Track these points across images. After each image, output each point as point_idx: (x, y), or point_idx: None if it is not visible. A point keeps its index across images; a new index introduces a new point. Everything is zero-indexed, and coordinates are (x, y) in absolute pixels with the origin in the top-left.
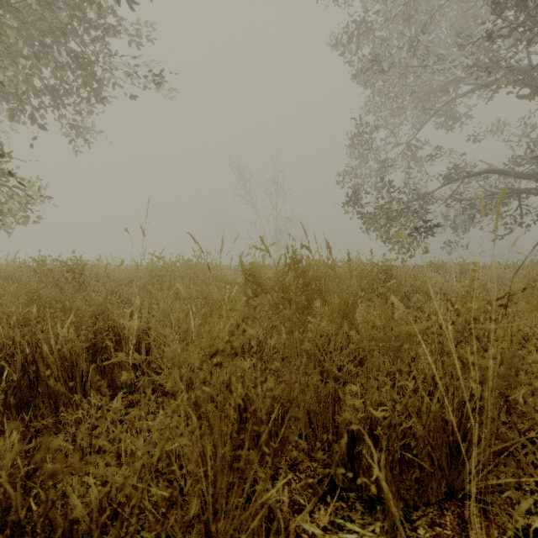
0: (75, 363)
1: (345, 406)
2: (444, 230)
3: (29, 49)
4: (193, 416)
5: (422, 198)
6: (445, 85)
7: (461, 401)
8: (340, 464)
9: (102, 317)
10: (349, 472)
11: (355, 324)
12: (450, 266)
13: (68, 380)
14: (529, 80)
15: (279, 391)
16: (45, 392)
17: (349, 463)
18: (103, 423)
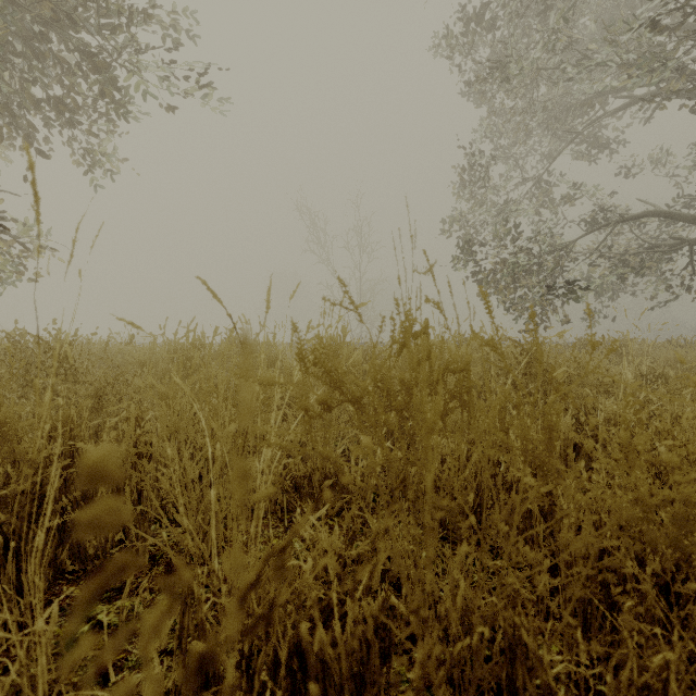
0: None
1: (542, 673)
2: (586, 296)
3: (18, 43)
4: None
5: (557, 253)
6: (588, 100)
7: None
8: None
9: (57, 434)
10: None
11: (553, 472)
12: (605, 345)
13: None
14: None
15: None
16: None
17: None
18: (5, 677)
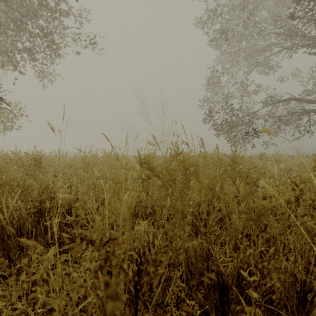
0: (22, 225)
1: (216, 262)
2: (263, 135)
3: (12, 24)
4: (100, 274)
5: (250, 115)
6: (264, 47)
7: (306, 260)
8: (212, 306)
9: (45, 191)
10: (220, 313)
11: (222, 199)
12: (269, 156)
13: (17, 237)
14: (315, 43)
15: (168, 261)
16: (0, 246)
17: (220, 306)
18: (39, 270)
